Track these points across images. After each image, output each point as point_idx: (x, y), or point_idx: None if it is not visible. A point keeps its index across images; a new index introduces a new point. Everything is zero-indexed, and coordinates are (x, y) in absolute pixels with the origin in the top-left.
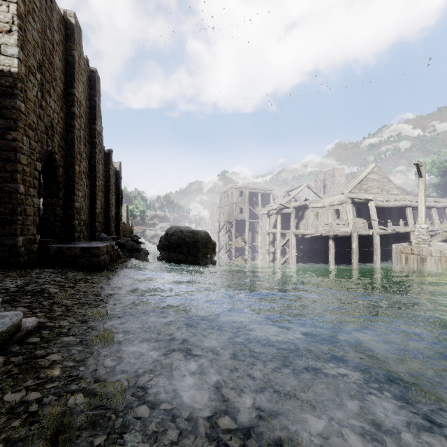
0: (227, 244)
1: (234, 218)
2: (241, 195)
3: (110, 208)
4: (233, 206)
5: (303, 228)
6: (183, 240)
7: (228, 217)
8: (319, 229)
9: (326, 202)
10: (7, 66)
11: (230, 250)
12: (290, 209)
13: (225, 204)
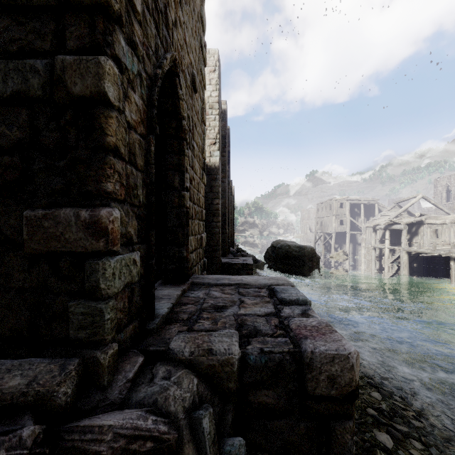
0: (324, 254)
1: (333, 230)
2: (340, 206)
3: (231, 226)
4: (332, 218)
5: (417, 246)
6: (290, 254)
7: (326, 228)
8: (438, 248)
9: (447, 219)
10: (214, 163)
11: (331, 262)
12: (401, 225)
13: (323, 215)
